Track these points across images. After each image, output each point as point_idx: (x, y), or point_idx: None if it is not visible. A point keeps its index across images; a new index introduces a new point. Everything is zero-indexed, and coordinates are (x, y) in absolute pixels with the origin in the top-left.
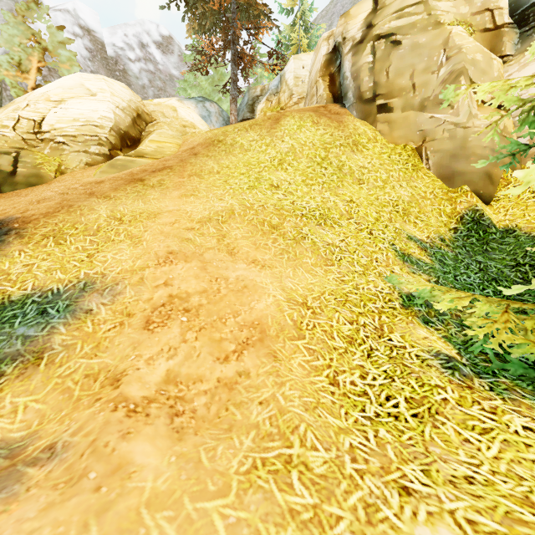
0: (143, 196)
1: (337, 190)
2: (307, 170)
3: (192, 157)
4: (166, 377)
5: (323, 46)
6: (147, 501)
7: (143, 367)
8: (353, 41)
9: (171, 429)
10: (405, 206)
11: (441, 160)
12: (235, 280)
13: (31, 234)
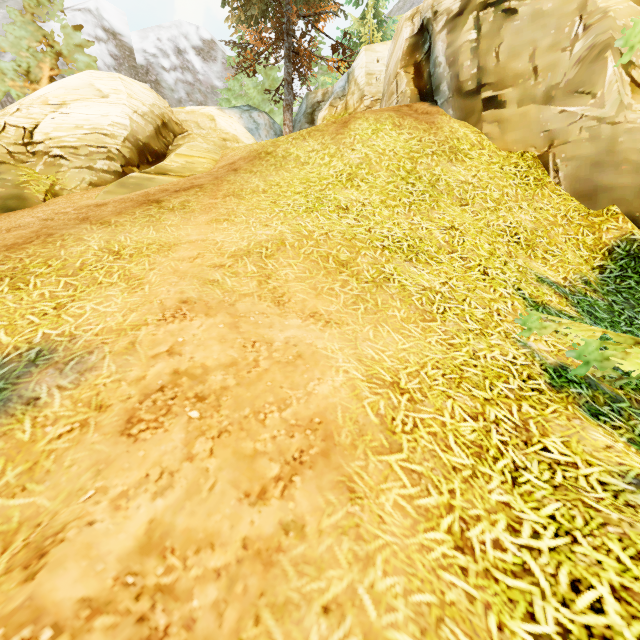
0: (156, 221)
1: (431, 213)
2: (387, 186)
3: (231, 174)
4: (146, 537)
5: (405, 27)
6: None
7: (102, 517)
8: (448, 14)
9: None
10: (527, 235)
11: (578, 171)
12: (283, 345)
13: None
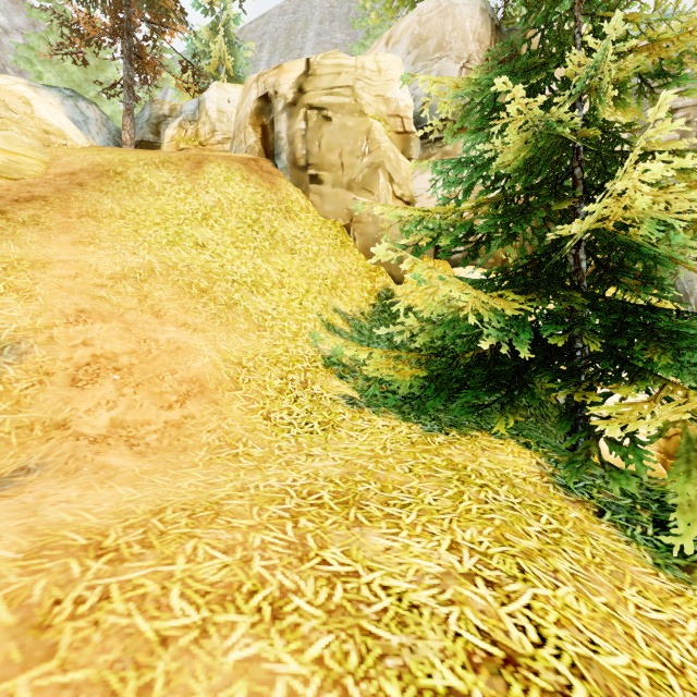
0: (13, 235)
1: (269, 257)
2: (237, 231)
3: (77, 188)
4: (112, 424)
5: (253, 89)
6: (141, 473)
7: (85, 416)
8: (286, 99)
9: (134, 452)
10: (333, 280)
11: (364, 241)
12: (166, 342)
13: None
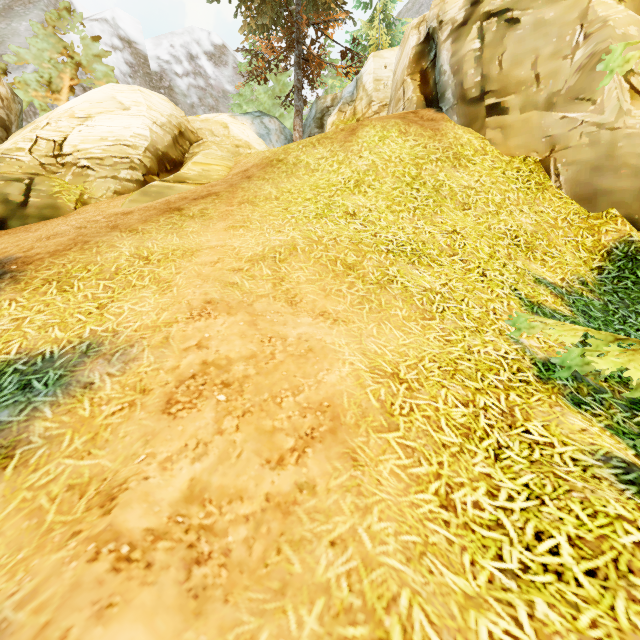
0: (179, 228)
1: (434, 217)
2: (392, 192)
3: (245, 181)
4: (189, 491)
5: (411, 36)
6: None
7: (154, 474)
8: (452, 24)
9: (186, 591)
10: (527, 237)
11: (578, 175)
12: (296, 340)
13: (29, 278)
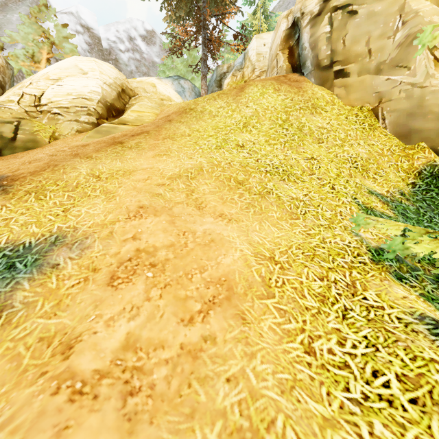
0: (121, 156)
1: (298, 148)
2: (269, 131)
3: (167, 123)
4: (125, 341)
5: (282, 23)
6: None
7: (101, 330)
8: (311, 15)
9: (122, 416)
10: (363, 162)
11: (398, 119)
12: (202, 234)
13: (16, 190)
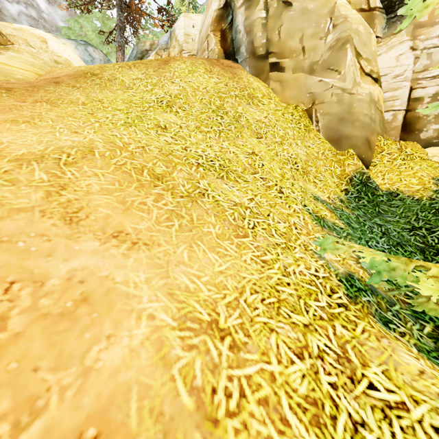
0: None
1: (236, 140)
2: (201, 115)
3: (51, 84)
4: None
5: (214, 2)
6: None
7: None
8: None
9: None
10: (303, 164)
11: (330, 123)
12: (62, 283)
13: None
